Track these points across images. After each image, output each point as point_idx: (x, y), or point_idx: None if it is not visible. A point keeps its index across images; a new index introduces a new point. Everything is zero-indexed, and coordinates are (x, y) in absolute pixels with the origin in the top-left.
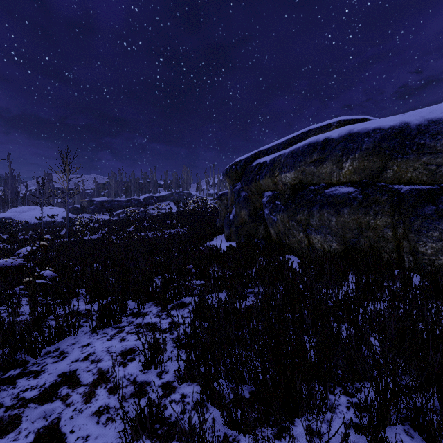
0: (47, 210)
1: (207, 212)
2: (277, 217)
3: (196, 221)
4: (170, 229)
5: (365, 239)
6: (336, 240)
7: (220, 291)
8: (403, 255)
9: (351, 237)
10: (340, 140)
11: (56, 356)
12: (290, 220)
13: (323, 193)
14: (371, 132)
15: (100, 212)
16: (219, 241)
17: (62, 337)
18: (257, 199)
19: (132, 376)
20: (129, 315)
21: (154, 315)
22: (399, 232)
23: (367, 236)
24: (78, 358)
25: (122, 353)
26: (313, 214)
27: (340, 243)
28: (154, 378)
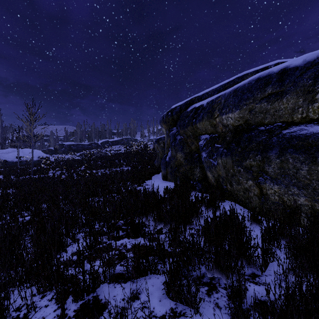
0: (27, 152)
1: (147, 153)
2: (219, 161)
3: (139, 160)
4: (117, 167)
5: None
6: (306, 194)
7: (155, 271)
8: None
9: None
10: (309, 66)
11: None
12: (235, 165)
13: (281, 134)
14: None
15: (68, 152)
16: (156, 180)
17: None
18: (192, 142)
19: None
20: None
21: None
22: None
23: None
24: None
25: None
26: (270, 160)
27: (312, 199)
28: None
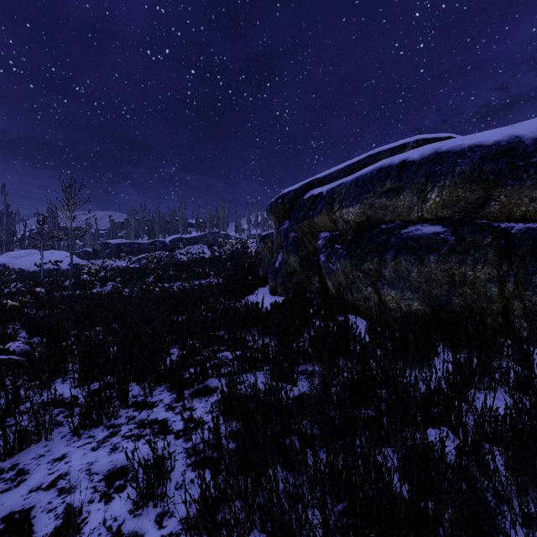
0: (50, 255)
1: (247, 257)
2: (337, 265)
3: (234, 268)
4: (201, 279)
5: (459, 297)
6: (418, 298)
7: (260, 369)
8: (512, 320)
9: (440, 294)
10: (423, 163)
11: (10, 478)
12: (354, 270)
13: (399, 234)
14: (466, 151)
15: (116, 257)
16: (261, 295)
17: (26, 444)
18: (310, 241)
19: (116, 521)
20: (131, 405)
21: (165, 408)
22: (508, 289)
23: (463, 293)
24: (41, 483)
25: (109, 475)
26: (387, 263)
27: (423, 302)
28: (149, 527)
